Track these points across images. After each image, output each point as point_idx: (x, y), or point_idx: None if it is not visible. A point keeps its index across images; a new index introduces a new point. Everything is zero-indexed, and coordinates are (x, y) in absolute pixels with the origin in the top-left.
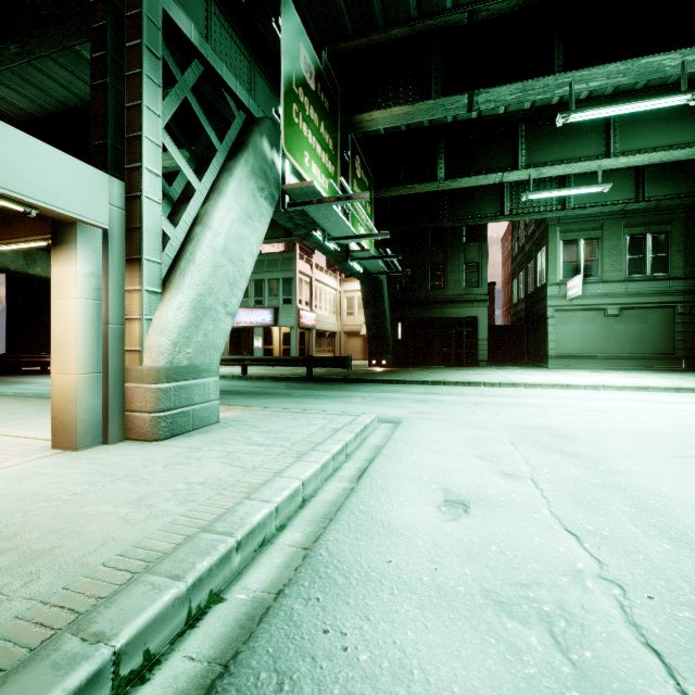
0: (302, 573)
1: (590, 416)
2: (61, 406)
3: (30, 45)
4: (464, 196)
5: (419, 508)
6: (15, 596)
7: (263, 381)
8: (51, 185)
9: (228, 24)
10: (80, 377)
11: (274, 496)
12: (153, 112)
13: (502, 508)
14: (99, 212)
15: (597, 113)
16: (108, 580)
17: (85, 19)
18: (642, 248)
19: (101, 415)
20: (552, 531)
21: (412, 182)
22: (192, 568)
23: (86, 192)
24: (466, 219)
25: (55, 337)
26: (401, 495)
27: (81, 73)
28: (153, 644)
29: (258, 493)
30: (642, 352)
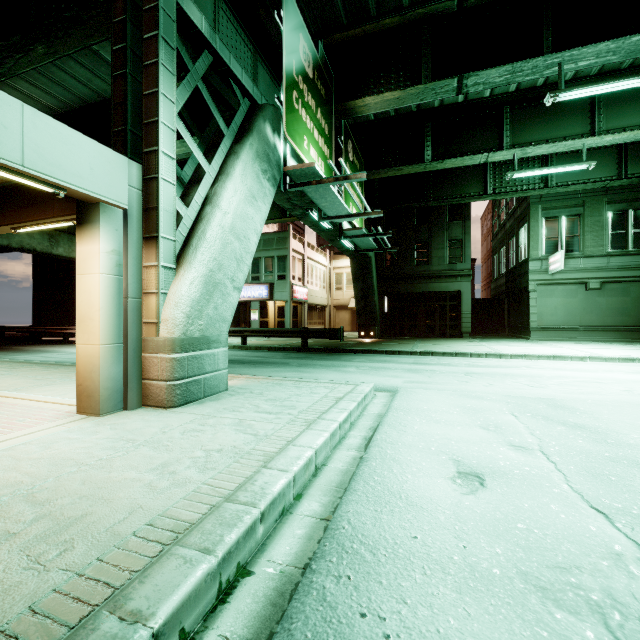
0: (327, 547)
1: (584, 387)
2: (85, 374)
3: (56, 45)
4: (448, 176)
5: (434, 480)
6: (52, 566)
7: (261, 351)
8: (77, 167)
9: (234, 18)
10: (103, 347)
11: (290, 465)
12: (168, 99)
13: (518, 482)
14: (120, 193)
15: (587, 91)
16: (139, 551)
17: (104, 19)
18: (624, 223)
19: (121, 383)
20: (577, 508)
21: (400, 165)
22: (221, 541)
23: (108, 175)
24: (450, 199)
25: (80, 310)
26: (412, 466)
27: (99, 71)
28: (188, 622)
29: (275, 462)
30: (624, 324)
